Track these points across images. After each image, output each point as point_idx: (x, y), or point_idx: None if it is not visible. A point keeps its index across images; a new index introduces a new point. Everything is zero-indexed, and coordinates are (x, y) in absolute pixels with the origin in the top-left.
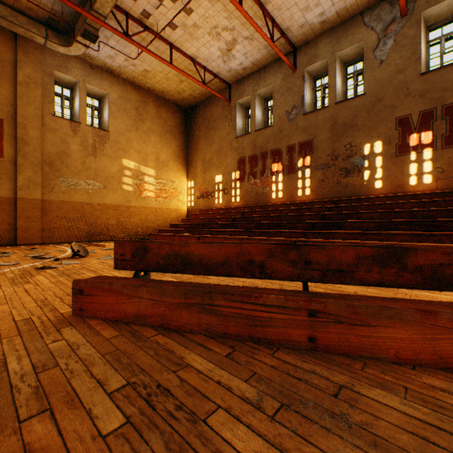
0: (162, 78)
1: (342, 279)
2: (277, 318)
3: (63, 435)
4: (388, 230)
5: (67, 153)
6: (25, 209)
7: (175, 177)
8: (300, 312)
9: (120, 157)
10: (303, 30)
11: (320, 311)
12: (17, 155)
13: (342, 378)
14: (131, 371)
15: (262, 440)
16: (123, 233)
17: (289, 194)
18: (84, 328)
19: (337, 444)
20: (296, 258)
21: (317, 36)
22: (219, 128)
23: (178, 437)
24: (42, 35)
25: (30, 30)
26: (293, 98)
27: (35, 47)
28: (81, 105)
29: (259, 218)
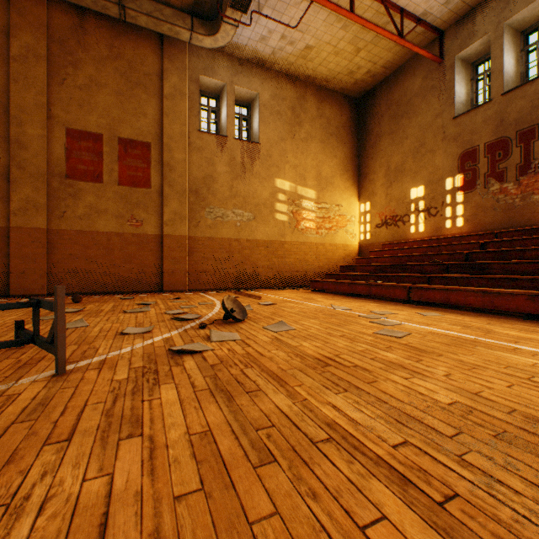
0: (328, 53)
1: None
2: None
3: None
4: None
5: (213, 177)
6: (170, 249)
7: (341, 199)
8: None
9: (272, 177)
10: None
11: None
12: (163, 184)
13: None
14: None
15: None
16: (276, 279)
17: None
18: None
19: None
20: None
21: None
22: (417, 111)
23: None
24: (186, 27)
25: (174, 24)
26: None
27: (180, 51)
28: (228, 114)
29: None
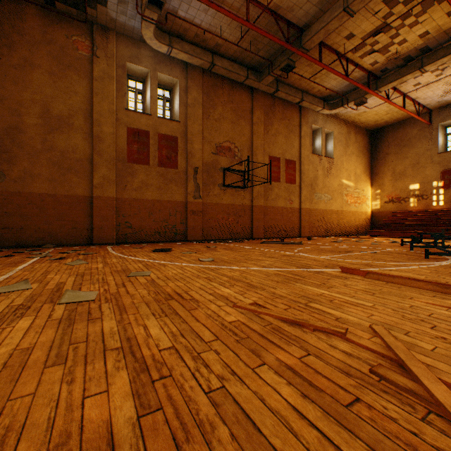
0: (372, 114)
1: None
2: None
3: None
4: None
5: (316, 177)
6: (303, 215)
7: (364, 186)
8: None
9: (338, 176)
10: None
11: None
12: (300, 182)
13: None
14: None
15: None
16: (339, 231)
17: None
18: None
19: None
20: None
21: None
22: (414, 146)
23: None
24: (321, 106)
25: (318, 106)
26: None
27: (306, 113)
28: (322, 144)
29: None
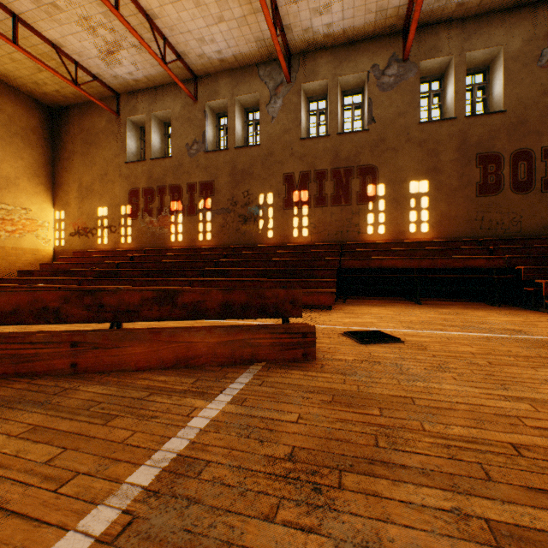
0: (3, 55)
1: (131, 317)
2: (44, 352)
3: None
4: (265, 277)
5: None
6: None
7: (31, 202)
8: (65, 345)
9: None
10: (202, 60)
11: (81, 342)
12: None
13: (77, 385)
14: None
15: None
16: None
17: (190, 238)
18: None
19: (22, 414)
20: (92, 303)
21: (218, 72)
22: (103, 146)
23: None
24: None
25: None
26: (194, 131)
27: None
28: None
29: (150, 264)
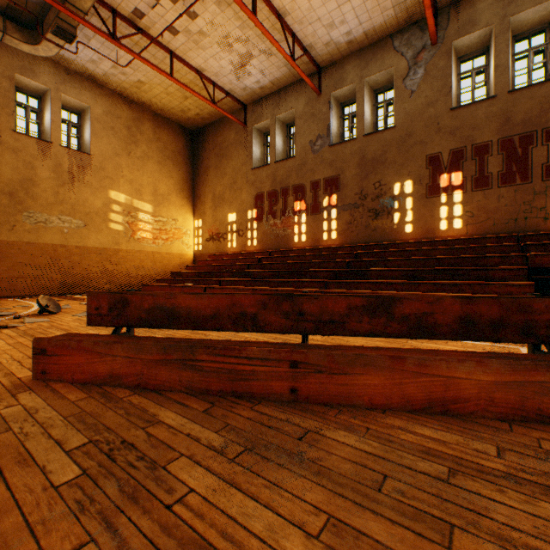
0: (161, 92)
1: (334, 330)
2: (260, 370)
3: (12, 489)
4: (414, 279)
5: (34, 180)
6: None
7: (178, 214)
8: (283, 363)
9: (106, 188)
10: (328, 48)
11: (301, 362)
12: None
13: (313, 424)
14: (95, 430)
15: (217, 478)
16: (110, 284)
17: (314, 237)
18: (46, 392)
19: (285, 476)
20: (290, 309)
21: (344, 57)
22: (232, 157)
23: (134, 482)
24: None
25: None
26: (318, 126)
27: None
28: (53, 120)
29: (278, 265)
